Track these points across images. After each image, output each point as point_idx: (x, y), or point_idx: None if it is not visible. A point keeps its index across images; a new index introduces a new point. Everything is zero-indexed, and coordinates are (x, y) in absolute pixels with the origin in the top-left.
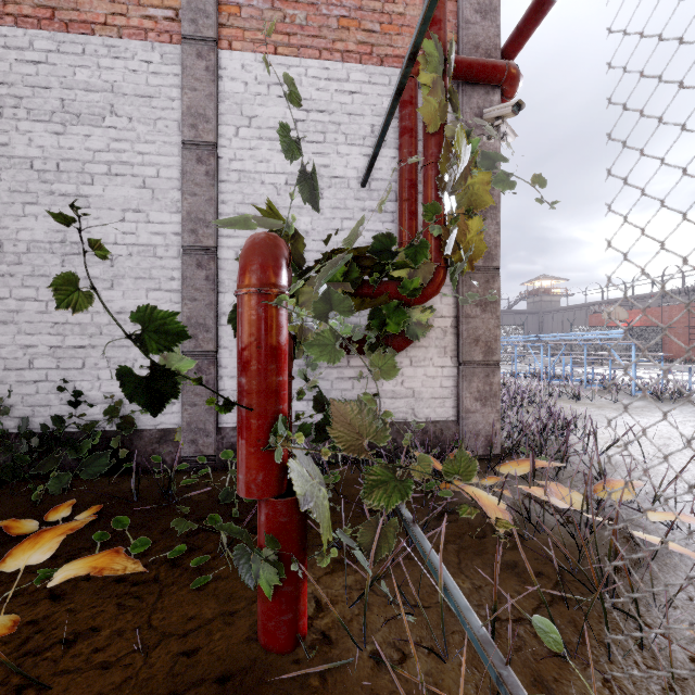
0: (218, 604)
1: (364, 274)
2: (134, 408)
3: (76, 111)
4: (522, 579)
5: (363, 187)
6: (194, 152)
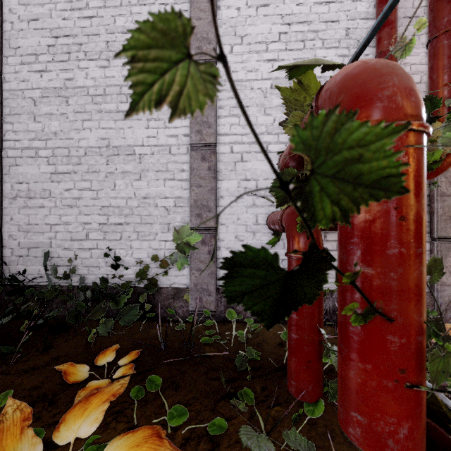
0: None
1: None
2: (155, 271)
3: (116, 49)
4: None
5: None
6: None
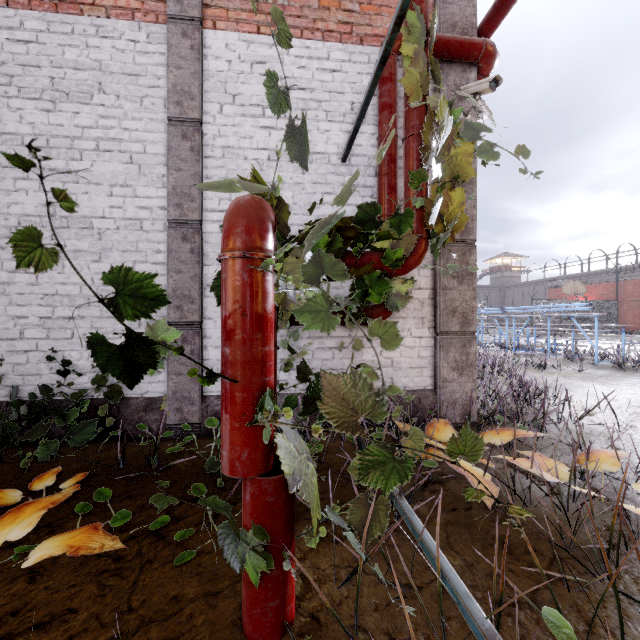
0: (201, 583)
1: (346, 245)
2: None
3: (65, 89)
4: (515, 556)
5: (343, 162)
6: (180, 128)
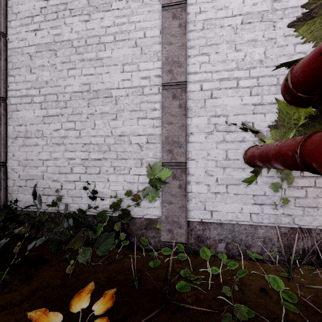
0: None
1: None
2: (129, 202)
3: (95, 4)
4: None
5: None
6: (170, 11)
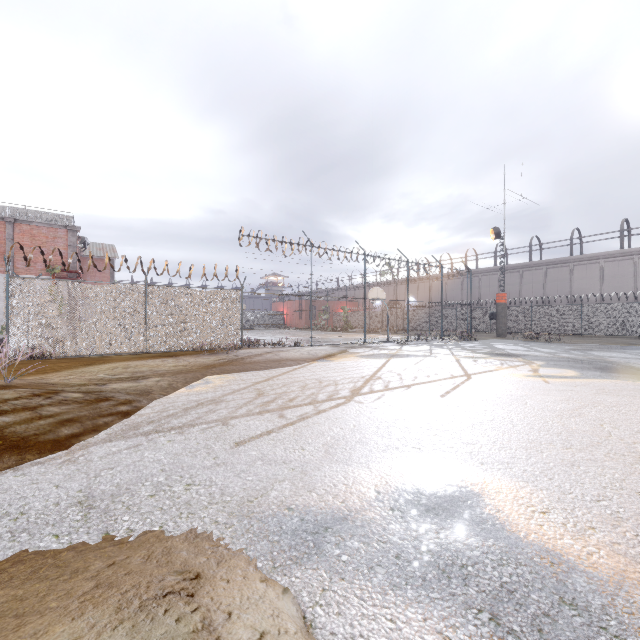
0: None
1: None
2: None
3: None
4: None
5: None
6: None
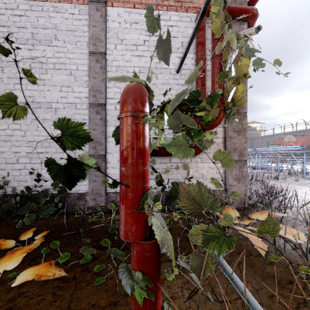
0: (108, 296)
1: None
2: None
3: (39, 38)
4: (281, 285)
5: (177, 73)
6: (95, 57)
